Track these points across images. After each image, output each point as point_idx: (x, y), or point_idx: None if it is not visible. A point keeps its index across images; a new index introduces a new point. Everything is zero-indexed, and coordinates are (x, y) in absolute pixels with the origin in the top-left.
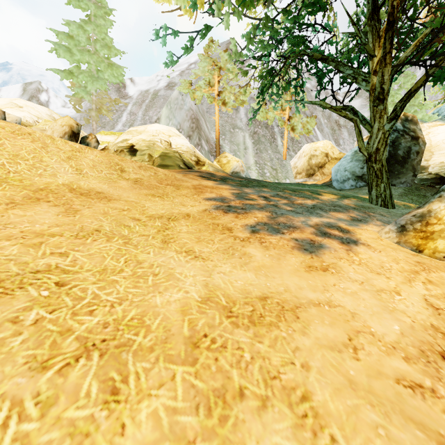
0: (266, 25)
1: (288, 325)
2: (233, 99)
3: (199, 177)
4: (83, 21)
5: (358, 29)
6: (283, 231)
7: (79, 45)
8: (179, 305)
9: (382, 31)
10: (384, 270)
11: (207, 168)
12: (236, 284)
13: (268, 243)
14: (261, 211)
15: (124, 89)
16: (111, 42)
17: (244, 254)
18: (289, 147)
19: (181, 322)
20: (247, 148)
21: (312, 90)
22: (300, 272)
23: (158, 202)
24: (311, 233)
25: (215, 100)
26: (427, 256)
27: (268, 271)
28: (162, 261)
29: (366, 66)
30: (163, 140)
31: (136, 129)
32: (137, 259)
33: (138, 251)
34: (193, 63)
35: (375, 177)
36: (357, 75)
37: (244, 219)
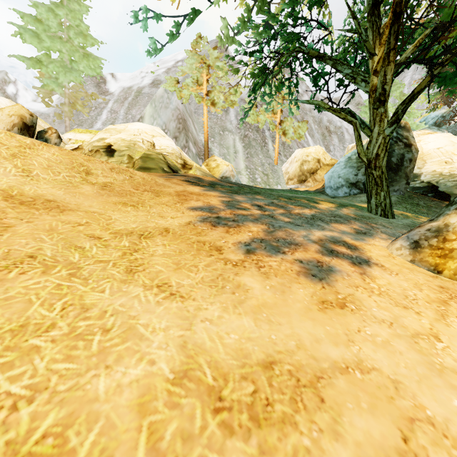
0: (261, 8)
1: (310, 418)
2: (223, 99)
3: (185, 182)
4: (53, 3)
5: (358, 24)
6: (284, 250)
7: (49, 31)
8: (135, 393)
9: (382, 28)
10: (410, 302)
11: (194, 172)
12: (228, 340)
13: (267, 268)
14: (256, 223)
15: (105, 84)
16: (87, 29)
17: (238, 286)
18: (280, 151)
19: (136, 433)
20: (238, 152)
21: (307, 90)
22: (313, 311)
23: (130, 213)
24: (316, 252)
25: (203, 100)
26: (447, 277)
27: (271, 313)
28: (120, 305)
29: (361, 68)
30: (145, 140)
31: (115, 127)
32: (82, 303)
33: (88, 288)
34: (180, 61)
35: (375, 185)
36: (355, 75)
37: (236, 234)
